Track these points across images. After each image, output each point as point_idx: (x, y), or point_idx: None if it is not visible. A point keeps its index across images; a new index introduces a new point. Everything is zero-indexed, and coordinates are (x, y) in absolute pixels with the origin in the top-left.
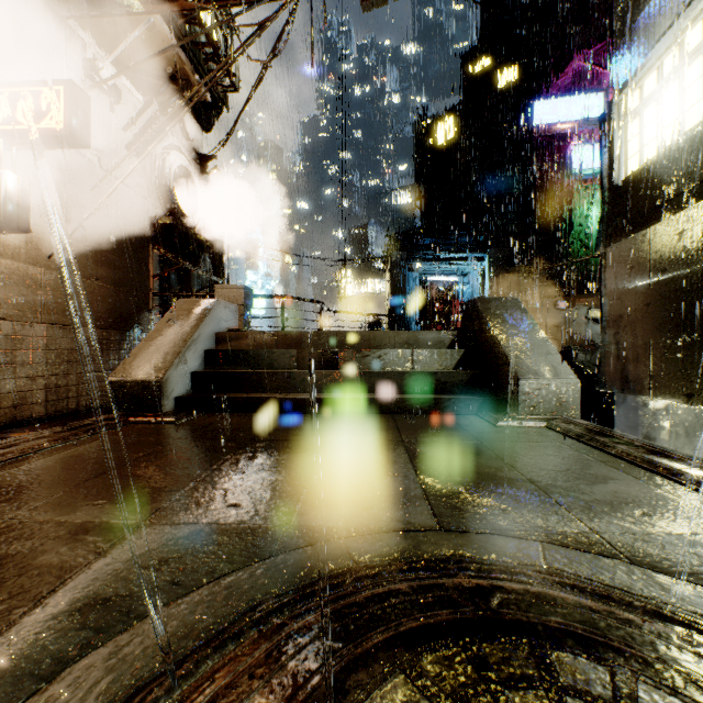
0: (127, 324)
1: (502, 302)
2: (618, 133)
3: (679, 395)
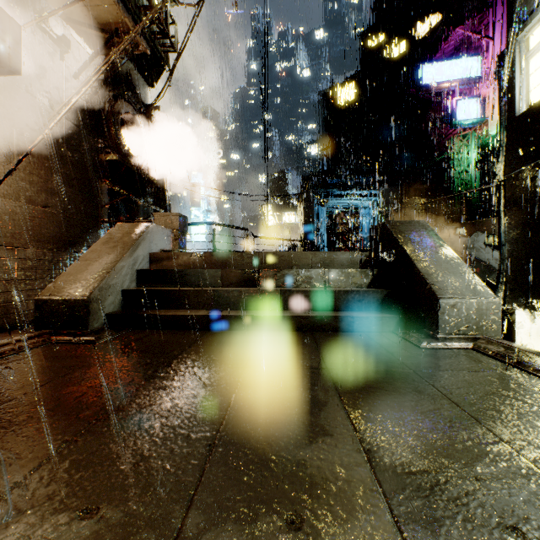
0: (77, 247)
1: (411, 225)
2: (520, 68)
3: None
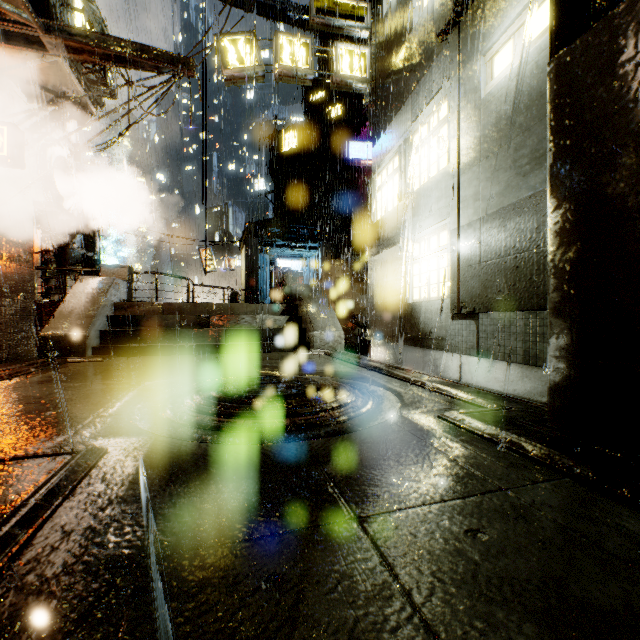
0: (15, 293)
1: (312, 287)
2: (374, 196)
3: (391, 339)
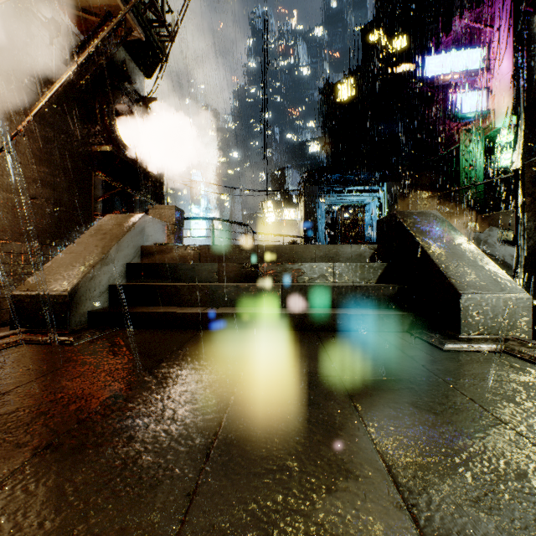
0: (69, 241)
1: (423, 215)
2: None
3: None
